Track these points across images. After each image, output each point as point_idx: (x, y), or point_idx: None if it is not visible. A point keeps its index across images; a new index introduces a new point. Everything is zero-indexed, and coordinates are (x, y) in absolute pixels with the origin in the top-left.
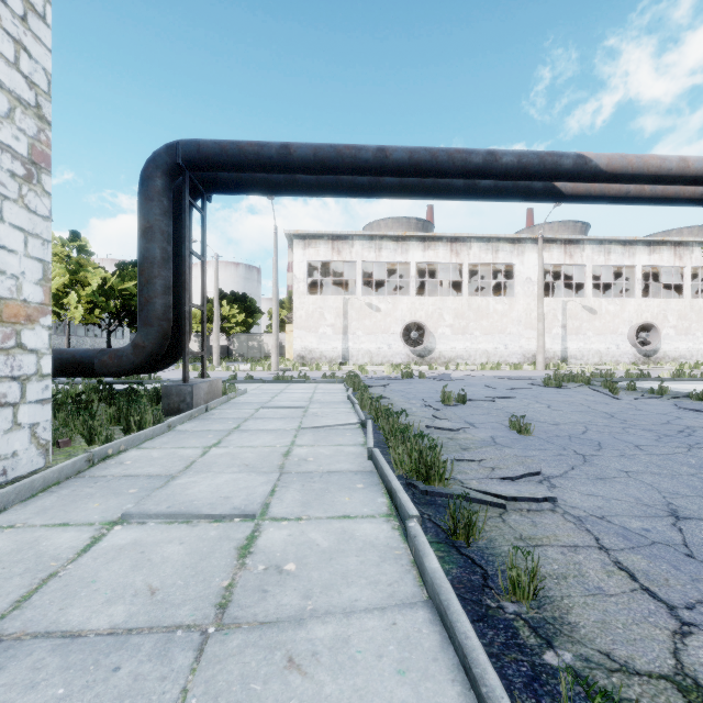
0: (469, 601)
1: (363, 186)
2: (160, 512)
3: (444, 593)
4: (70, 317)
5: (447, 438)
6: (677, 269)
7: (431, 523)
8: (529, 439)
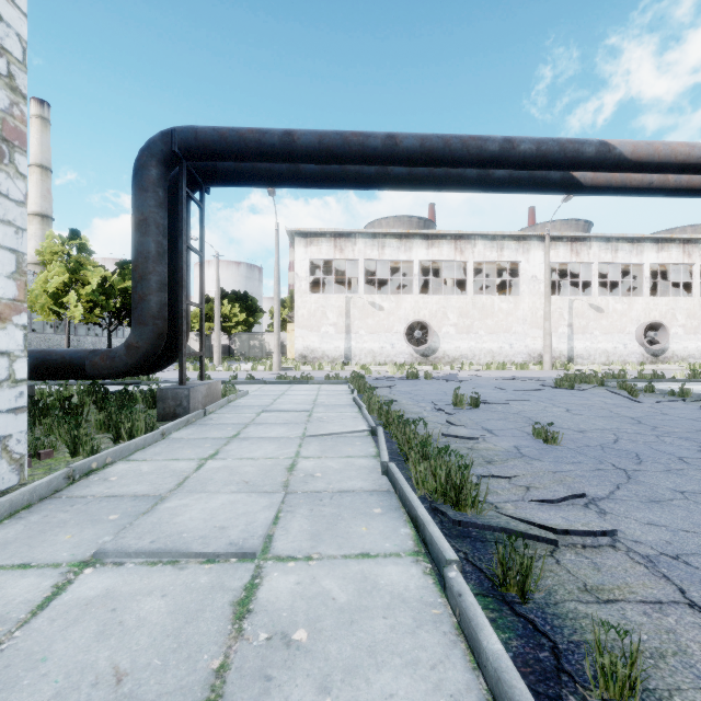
0: (545, 698)
1: (370, 177)
2: (141, 549)
3: (519, 700)
4: (70, 317)
5: (467, 449)
6: (685, 267)
7: (469, 565)
8: (558, 450)
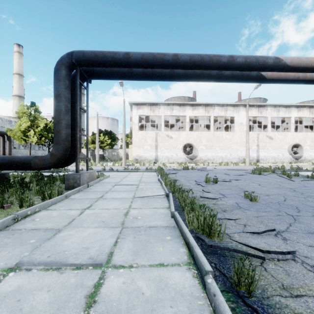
0: None
1: (166, 74)
2: (42, 261)
3: None
4: (31, 141)
5: (213, 204)
6: (310, 119)
7: (217, 271)
8: (257, 205)
